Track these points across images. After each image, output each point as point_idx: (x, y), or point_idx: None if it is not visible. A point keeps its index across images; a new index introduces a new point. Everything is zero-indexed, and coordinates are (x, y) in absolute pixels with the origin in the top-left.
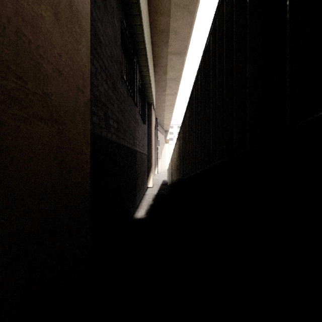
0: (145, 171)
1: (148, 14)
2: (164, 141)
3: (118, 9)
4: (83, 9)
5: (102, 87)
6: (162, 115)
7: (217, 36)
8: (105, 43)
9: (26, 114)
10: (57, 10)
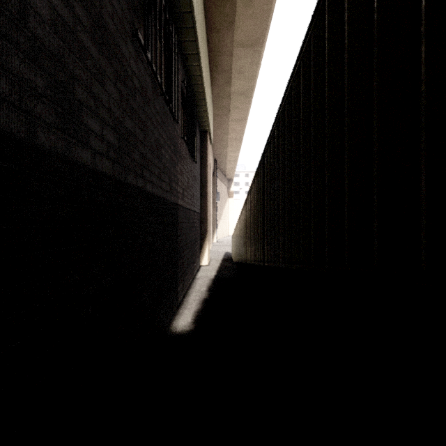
0: (196, 240)
1: None
2: (226, 194)
3: None
4: None
5: None
6: (223, 155)
7: None
8: None
9: None
10: None
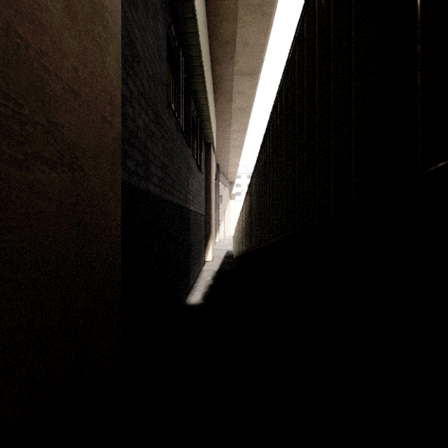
0: (202, 239)
1: (205, 18)
2: (228, 196)
3: (163, 9)
4: (111, 4)
5: (141, 119)
6: (225, 161)
7: (305, 43)
8: (145, 56)
9: (23, 154)
10: (71, 2)
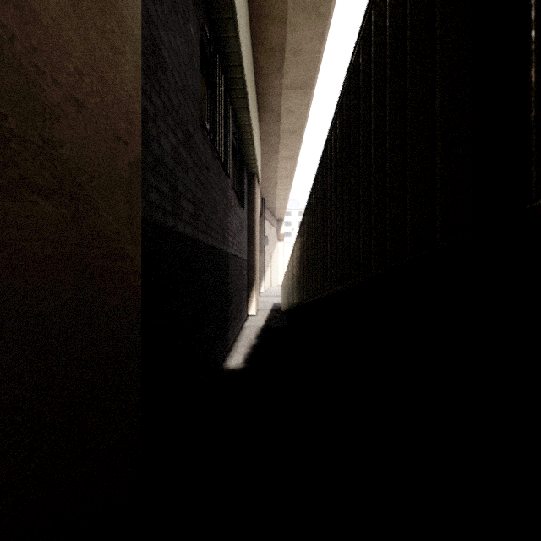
0: (244, 288)
1: (248, 19)
2: (275, 237)
3: (196, 7)
4: None
5: (168, 142)
6: (272, 194)
7: (372, 43)
8: (172, 64)
9: (6, 180)
10: None
